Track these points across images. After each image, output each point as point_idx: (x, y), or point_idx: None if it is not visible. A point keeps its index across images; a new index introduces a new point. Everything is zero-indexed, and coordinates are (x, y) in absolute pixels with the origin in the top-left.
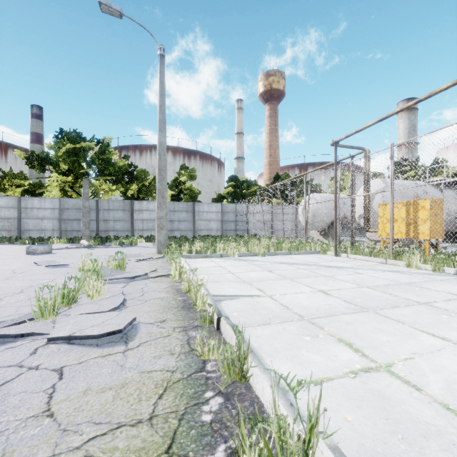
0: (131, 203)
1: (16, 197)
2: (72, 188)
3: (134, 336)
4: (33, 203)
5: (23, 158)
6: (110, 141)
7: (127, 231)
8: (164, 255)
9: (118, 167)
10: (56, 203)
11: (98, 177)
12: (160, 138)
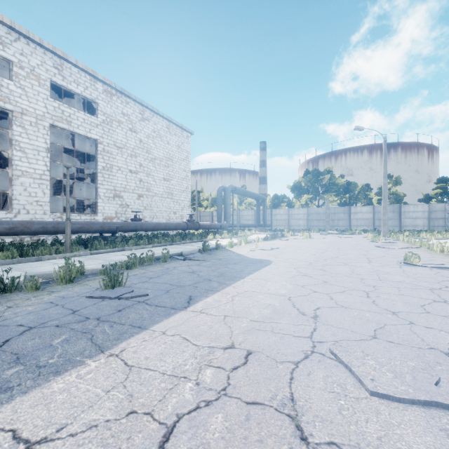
0: (348, 209)
1: (287, 209)
2: (311, 201)
3: (398, 244)
4: (295, 212)
5: (290, 189)
6: (332, 168)
7: (346, 226)
8: (388, 237)
9: (338, 185)
10: (305, 211)
11: (327, 194)
12: (384, 182)
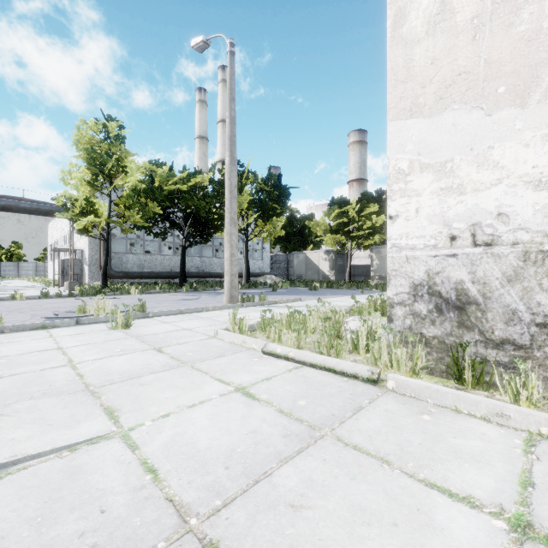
0: None
1: None
2: None
3: None
4: None
5: None
6: None
7: None
8: None
9: None
10: None
11: None
12: None
